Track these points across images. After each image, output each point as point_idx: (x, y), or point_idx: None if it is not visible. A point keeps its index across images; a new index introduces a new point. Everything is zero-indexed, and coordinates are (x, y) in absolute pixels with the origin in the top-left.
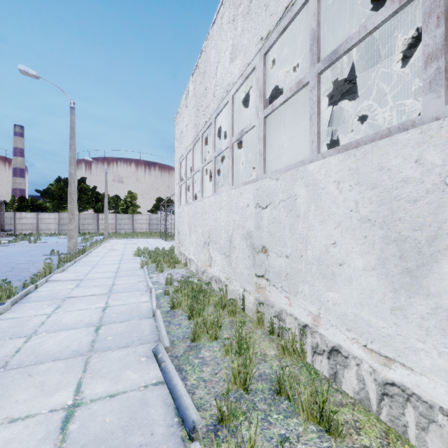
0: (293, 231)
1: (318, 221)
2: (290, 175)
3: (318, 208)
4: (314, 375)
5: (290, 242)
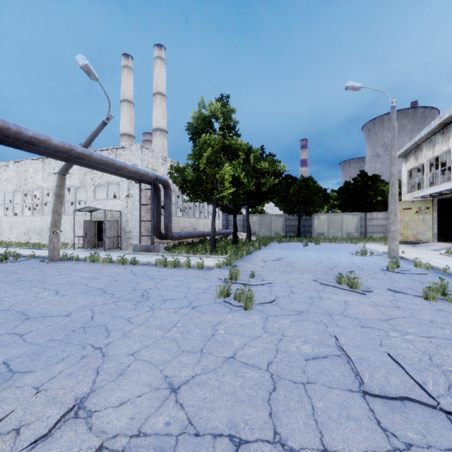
0: (1, 227)
1: (4, 225)
2: (1, 218)
3: (4, 223)
4: (0, 241)
5: (1, 228)
